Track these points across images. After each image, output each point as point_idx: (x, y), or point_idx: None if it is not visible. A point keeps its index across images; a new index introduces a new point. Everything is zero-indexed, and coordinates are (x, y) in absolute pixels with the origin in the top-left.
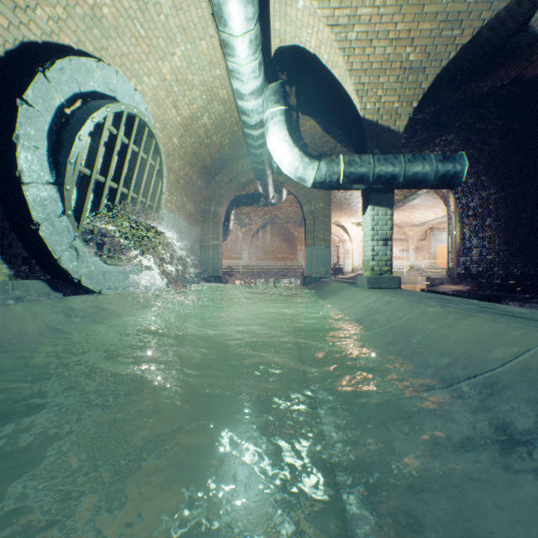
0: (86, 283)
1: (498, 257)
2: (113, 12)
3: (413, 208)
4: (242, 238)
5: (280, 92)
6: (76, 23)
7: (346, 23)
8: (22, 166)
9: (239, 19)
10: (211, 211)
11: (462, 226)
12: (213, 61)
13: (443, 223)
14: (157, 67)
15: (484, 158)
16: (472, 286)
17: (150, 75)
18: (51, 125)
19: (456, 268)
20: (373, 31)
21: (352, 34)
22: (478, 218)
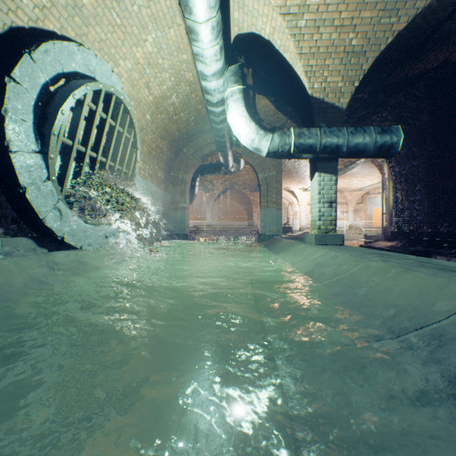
0: (68, 240)
1: (427, 218)
2: (92, 2)
3: (352, 176)
4: (206, 201)
5: (238, 74)
6: (59, 12)
7: (297, 12)
8: (10, 136)
9: (203, 7)
10: (179, 178)
11: (395, 191)
12: (181, 47)
13: (377, 188)
14: (131, 52)
15: (415, 132)
16: (404, 242)
17: (125, 59)
18: (37, 101)
19: (390, 227)
20: (320, 19)
21: (302, 21)
22: (409, 184)
